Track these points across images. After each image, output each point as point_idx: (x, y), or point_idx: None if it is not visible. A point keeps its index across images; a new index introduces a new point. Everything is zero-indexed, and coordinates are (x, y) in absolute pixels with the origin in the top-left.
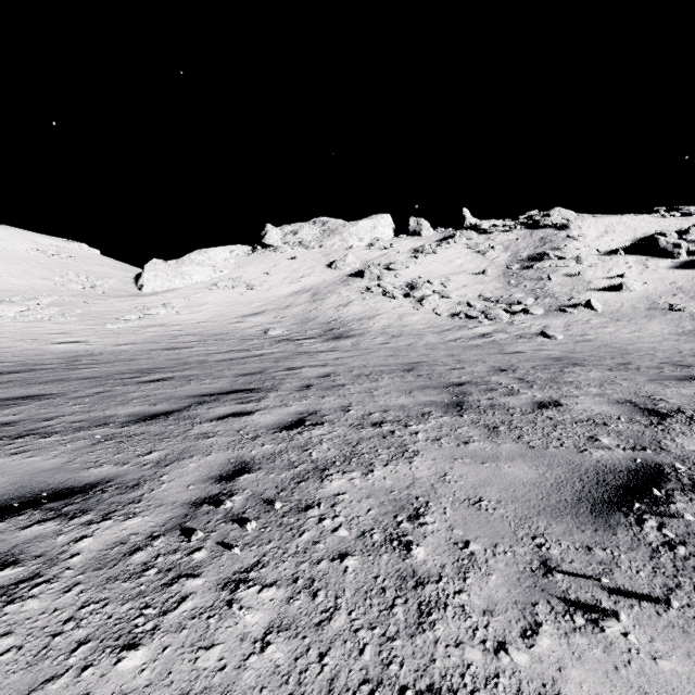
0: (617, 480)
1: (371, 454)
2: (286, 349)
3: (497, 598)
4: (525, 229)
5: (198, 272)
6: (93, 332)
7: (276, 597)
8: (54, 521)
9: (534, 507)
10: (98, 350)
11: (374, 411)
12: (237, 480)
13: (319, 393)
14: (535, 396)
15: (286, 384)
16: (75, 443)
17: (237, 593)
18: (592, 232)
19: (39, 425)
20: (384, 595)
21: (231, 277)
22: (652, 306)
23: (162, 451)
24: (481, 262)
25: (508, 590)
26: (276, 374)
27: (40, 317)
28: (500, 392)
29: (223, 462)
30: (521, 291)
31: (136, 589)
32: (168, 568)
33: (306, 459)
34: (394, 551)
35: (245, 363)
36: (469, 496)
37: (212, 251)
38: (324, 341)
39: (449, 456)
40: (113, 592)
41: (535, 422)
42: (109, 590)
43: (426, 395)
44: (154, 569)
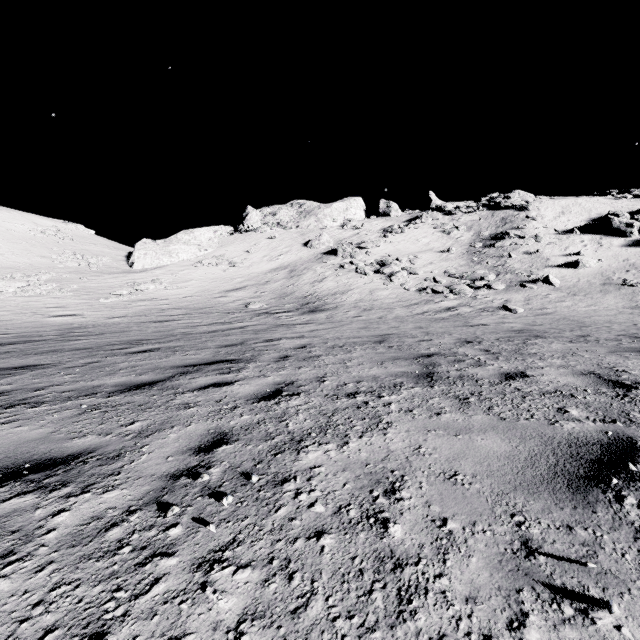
0: (591, 454)
1: (346, 425)
2: (265, 321)
3: (480, 584)
4: (486, 210)
5: (184, 250)
6: (88, 306)
7: (251, 580)
8: (34, 494)
9: (510, 482)
10: (91, 322)
11: (348, 381)
12: (215, 452)
13: (296, 364)
14: (502, 368)
15: (264, 355)
16: (62, 413)
17: (211, 575)
18: (549, 213)
19: (30, 394)
20: (362, 579)
21: (215, 255)
22: (606, 282)
23: (144, 421)
24: (446, 241)
25: (490, 574)
26: (255, 345)
27: (39, 292)
28: (467, 363)
29: (202, 432)
30: (484, 268)
31: (109, 569)
32: (143, 546)
33: (283, 430)
34: (371, 529)
35: (227, 335)
36: (444, 470)
37: (197, 231)
38: (300, 314)
39: (422, 428)
40: (85, 572)
41: (504, 394)
42: (81, 570)
43: (397, 366)
44: (129, 547)
